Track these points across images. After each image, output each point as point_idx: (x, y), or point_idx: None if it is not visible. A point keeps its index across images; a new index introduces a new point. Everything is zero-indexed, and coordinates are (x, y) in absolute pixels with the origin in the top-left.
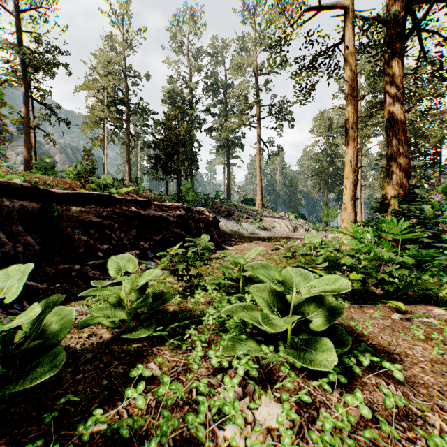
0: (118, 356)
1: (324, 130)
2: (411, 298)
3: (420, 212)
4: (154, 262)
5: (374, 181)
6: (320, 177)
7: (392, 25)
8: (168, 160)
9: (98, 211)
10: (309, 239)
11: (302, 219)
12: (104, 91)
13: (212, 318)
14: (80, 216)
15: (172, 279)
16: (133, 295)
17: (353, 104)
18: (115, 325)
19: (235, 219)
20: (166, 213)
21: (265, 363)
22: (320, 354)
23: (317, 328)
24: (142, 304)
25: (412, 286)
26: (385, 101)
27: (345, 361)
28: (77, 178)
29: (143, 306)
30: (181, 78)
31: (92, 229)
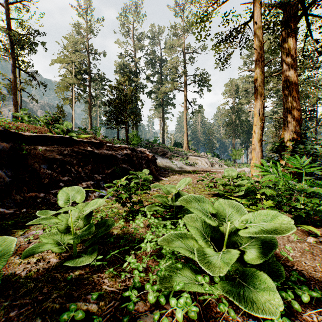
0: (59, 285)
1: (232, 93)
2: (318, 222)
3: (314, 151)
4: (105, 191)
5: (268, 130)
6: (230, 127)
7: (288, 10)
8: (119, 114)
9: (60, 150)
10: (227, 172)
11: (216, 158)
12: (72, 64)
13: (150, 245)
14: (45, 154)
15: (118, 204)
16: (80, 221)
17: (260, 67)
18: (62, 250)
19: (168, 157)
20: (115, 152)
21: (202, 298)
22: (261, 292)
23: (252, 260)
24: (84, 233)
25: (319, 212)
26: (282, 68)
27: (283, 295)
28: (45, 124)
29: (85, 236)
30: (129, 55)
31: (55, 164)
